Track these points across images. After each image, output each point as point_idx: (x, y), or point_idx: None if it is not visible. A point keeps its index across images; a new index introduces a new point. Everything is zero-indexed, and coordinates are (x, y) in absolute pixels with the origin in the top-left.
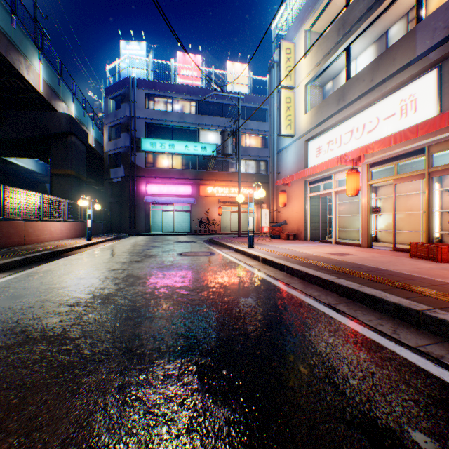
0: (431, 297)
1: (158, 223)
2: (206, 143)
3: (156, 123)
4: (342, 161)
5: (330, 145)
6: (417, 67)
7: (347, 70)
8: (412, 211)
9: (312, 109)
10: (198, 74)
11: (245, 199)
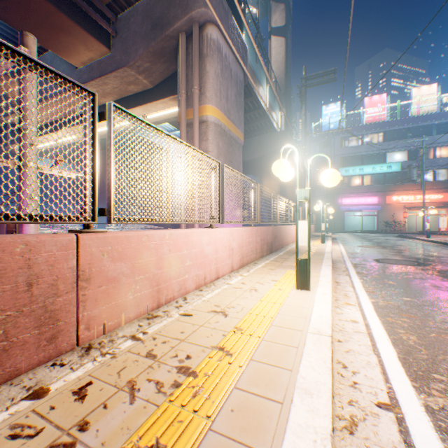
0: None
1: (347, 224)
2: (390, 163)
3: (348, 156)
4: None
5: None
6: None
7: None
8: None
9: None
10: (382, 108)
11: (432, 204)
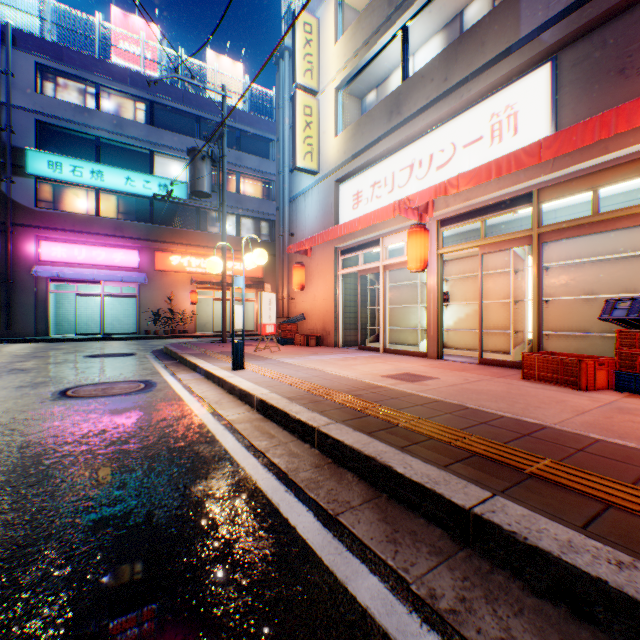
0: None
1: (71, 318)
2: (169, 179)
3: (61, 125)
4: (401, 209)
5: (376, 189)
6: (523, 56)
7: (405, 65)
8: (494, 300)
9: (348, 129)
10: (155, 56)
11: None
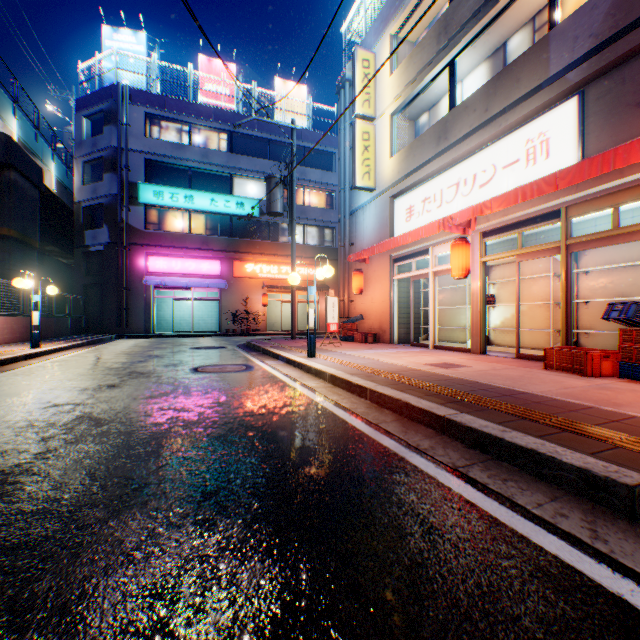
0: (629, 448)
1: (168, 318)
2: (244, 197)
3: (163, 160)
4: (445, 226)
5: (426, 204)
6: (551, 92)
7: (451, 95)
8: (537, 301)
9: (401, 151)
10: (232, 91)
11: (303, 283)
